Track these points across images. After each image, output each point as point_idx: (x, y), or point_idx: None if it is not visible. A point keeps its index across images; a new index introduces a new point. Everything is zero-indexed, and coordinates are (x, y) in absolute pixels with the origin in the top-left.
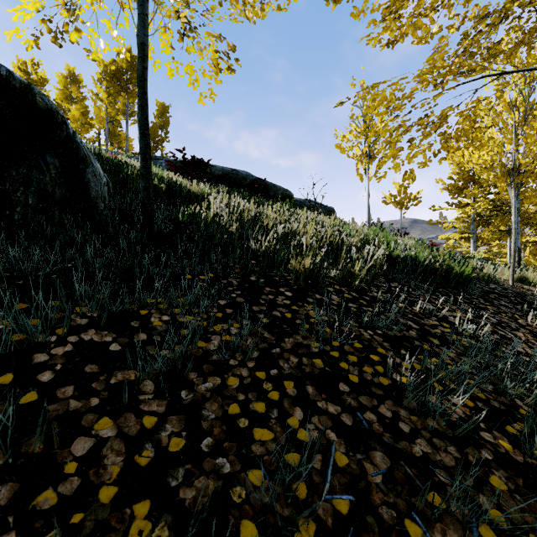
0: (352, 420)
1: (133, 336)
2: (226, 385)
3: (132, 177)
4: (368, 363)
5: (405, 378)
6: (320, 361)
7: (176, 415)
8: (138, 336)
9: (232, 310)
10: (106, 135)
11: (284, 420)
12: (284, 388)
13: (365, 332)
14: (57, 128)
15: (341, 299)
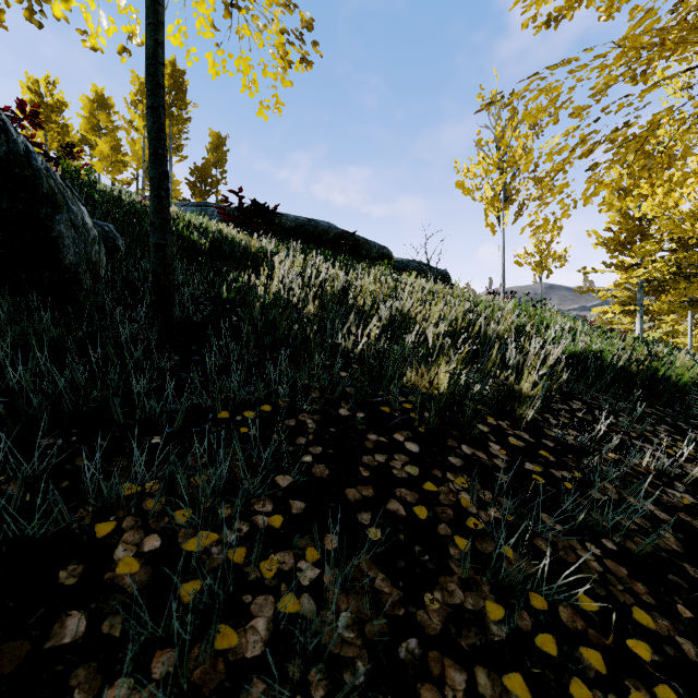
0: None
1: (50, 626)
2: None
3: None
4: (634, 675)
5: None
6: (522, 682)
7: None
8: (63, 628)
9: (303, 502)
10: (143, 176)
11: None
12: None
13: (584, 551)
14: None
15: (509, 451)
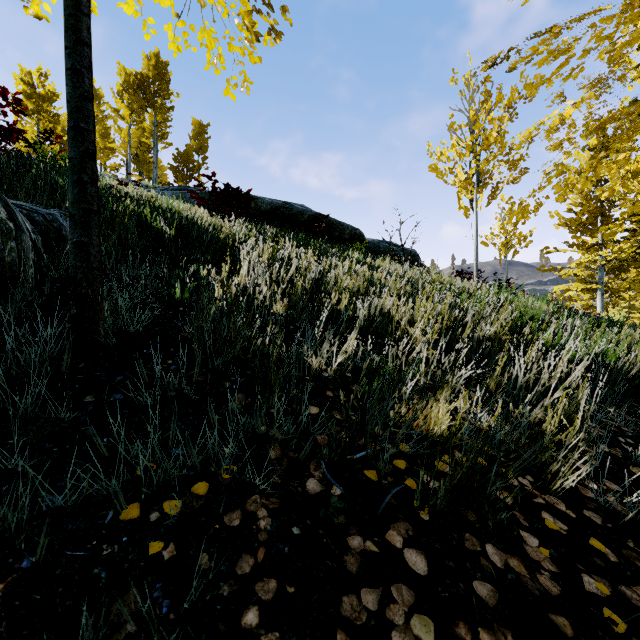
0: None
1: None
2: None
3: (118, 217)
4: None
5: None
6: None
7: None
8: None
9: None
10: (129, 161)
11: None
12: None
13: None
14: None
15: (552, 549)
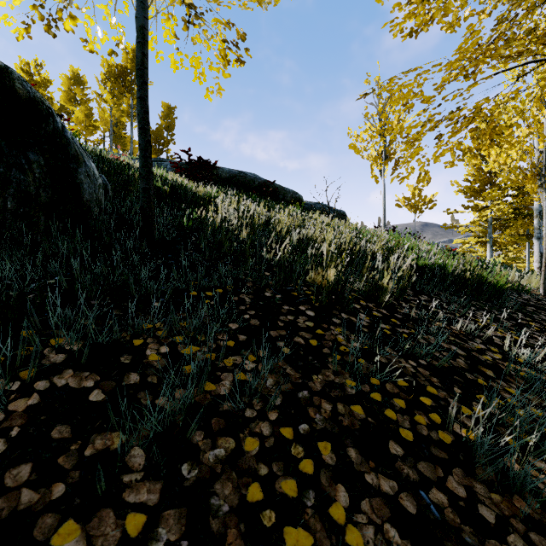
0: (416, 505)
1: (122, 377)
2: (243, 451)
3: (134, 179)
4: (420, 409)
5: (470, 432)
6: (360, 408)
7: (174, 509)
8: (129, 378)
9: (245, 336)
10: (111, 137)
11: (325, 509)
12: (318, 452)
13: (407, 363)
14: (42, 121)
15: (371, 318)
